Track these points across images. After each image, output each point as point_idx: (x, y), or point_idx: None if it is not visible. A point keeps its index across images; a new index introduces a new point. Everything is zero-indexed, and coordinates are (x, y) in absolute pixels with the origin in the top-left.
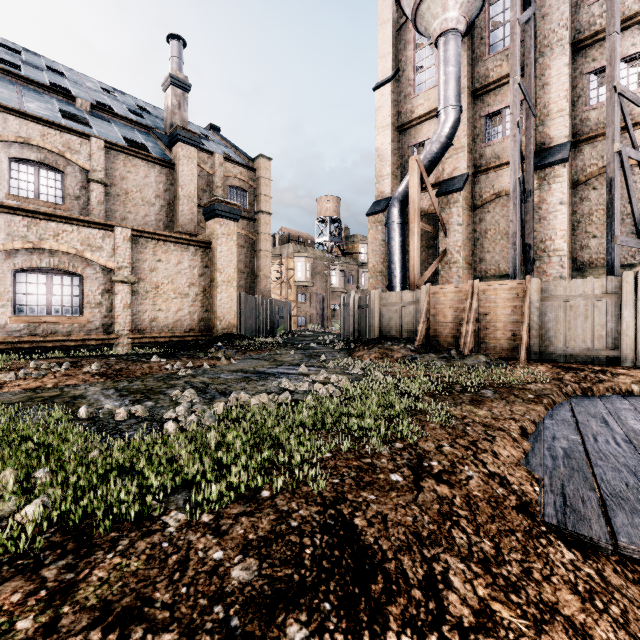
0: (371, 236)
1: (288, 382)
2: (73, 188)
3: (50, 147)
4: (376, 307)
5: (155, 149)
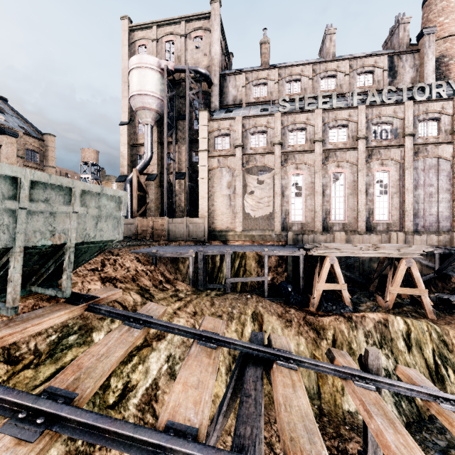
0: None
1: None
2: None
3: None
4: None
5: None
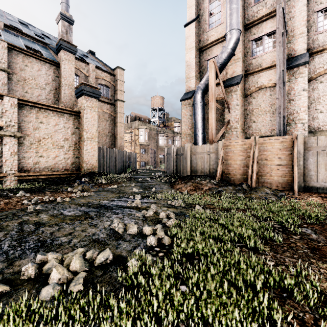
0: (183, 113)
1: (118, 223)
2: None
3: None
4: (188, 155)
5: (48, 55)
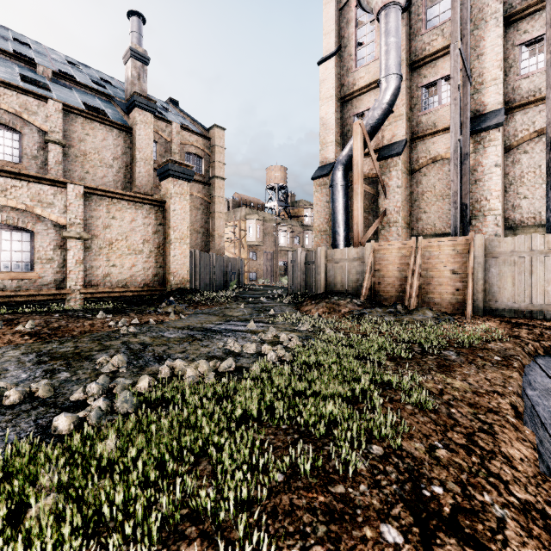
0: (316, 198)
1: (234, 343)
2: (30, 148)
3: (6, 107)
4: (322, 263)
5: (114, 115)
